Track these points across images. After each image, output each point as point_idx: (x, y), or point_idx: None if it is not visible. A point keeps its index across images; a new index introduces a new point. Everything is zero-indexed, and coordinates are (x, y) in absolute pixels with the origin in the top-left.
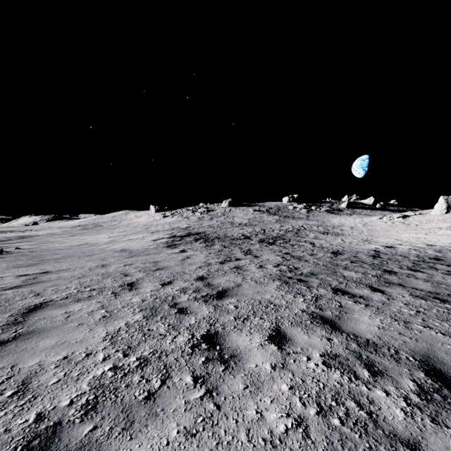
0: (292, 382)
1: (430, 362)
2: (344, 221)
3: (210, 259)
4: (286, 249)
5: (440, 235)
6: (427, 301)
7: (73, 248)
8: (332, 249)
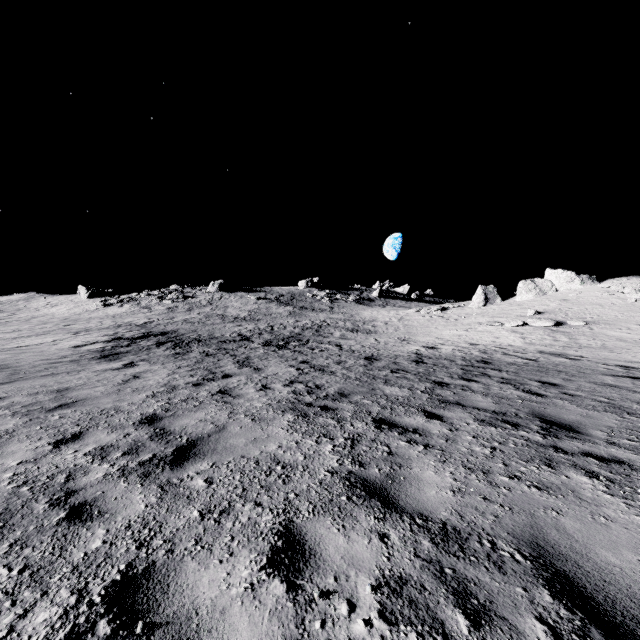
0: None
1: (546, 558)
2: (376, 315)
3: (177, 378)
4: (303, 355)
5: (481, 332)
6: (498, 429)
7: None
8: (366, 353)
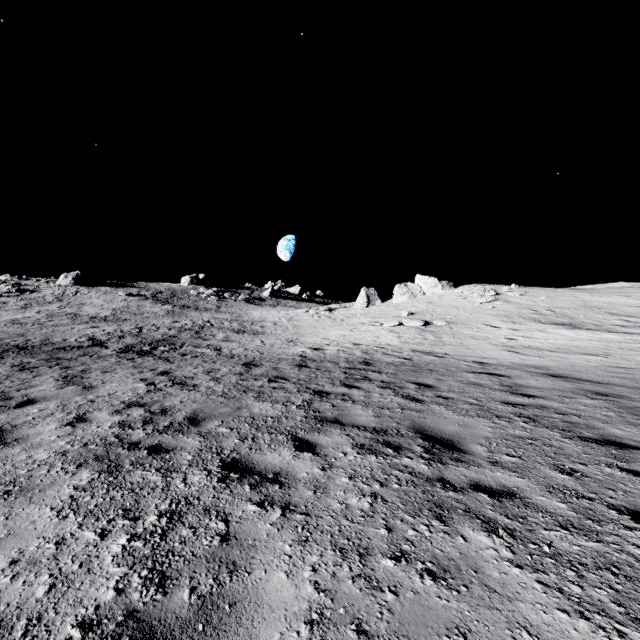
0: None
1: None
2: (266, 315)
3: None
4: (168, 363)
5: (364, 332)
6: (379, 458)
7: None
8: (246, 358)
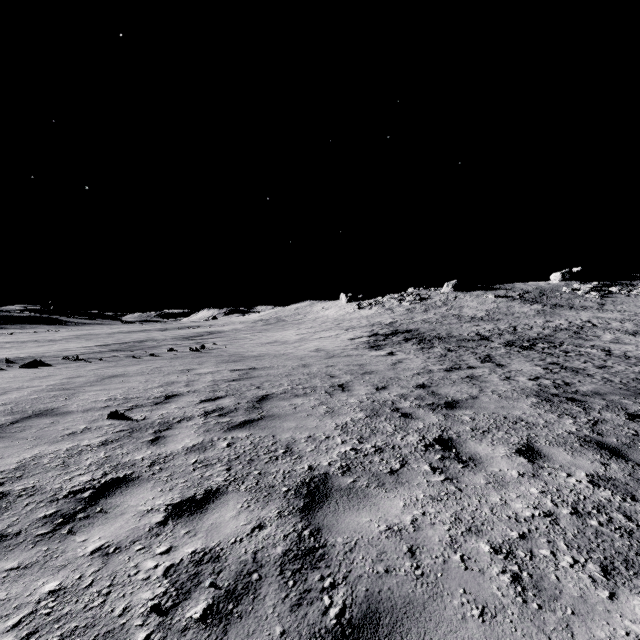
0: (543, 488)
1: None
2: None
3: (430, 365)
4: (553, 356)
5: None
6: None
7: (265, 346)
8: None
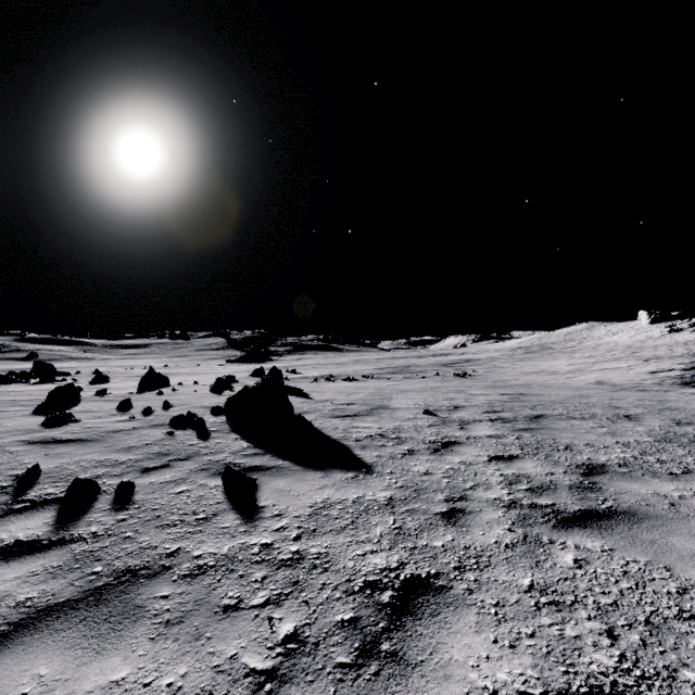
0: None
1: None
2: None
3: None
4: None
5: None
6: None
7: (530, 375)
8: None
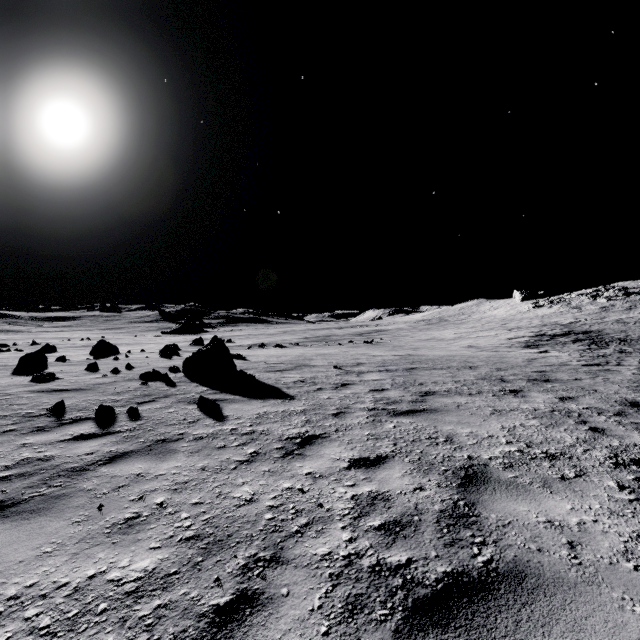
0: (549, 405)
1: None
2: None
3: (572, 361)
4: None
5: None
6: None
7: (422, 341)
8: None
